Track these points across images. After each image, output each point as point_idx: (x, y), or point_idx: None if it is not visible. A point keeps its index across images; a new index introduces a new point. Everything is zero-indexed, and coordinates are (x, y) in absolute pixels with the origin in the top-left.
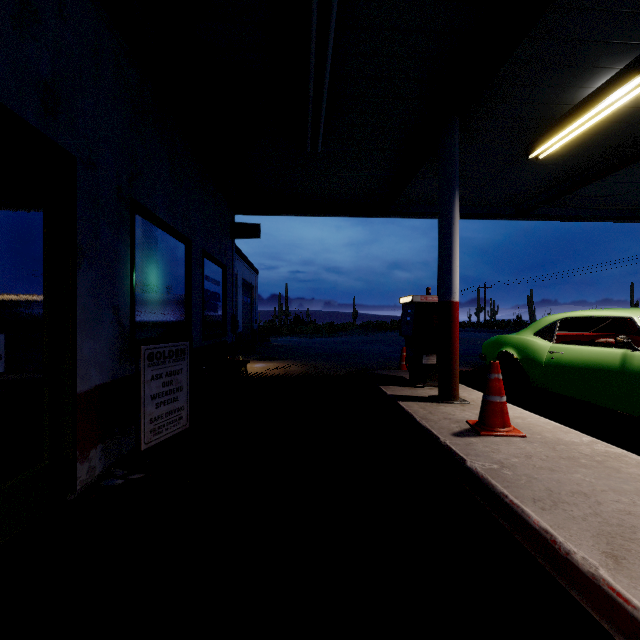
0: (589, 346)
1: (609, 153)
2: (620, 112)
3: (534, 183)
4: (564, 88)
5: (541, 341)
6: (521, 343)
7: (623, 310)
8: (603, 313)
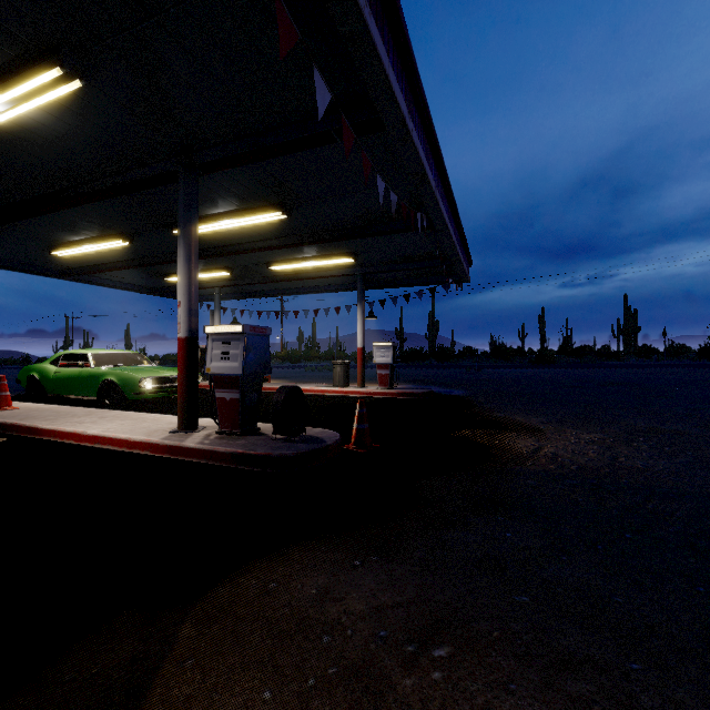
0: (72, 368)
1: (107, 261)
2: (99, 249)
3: (67, 262)
4: (59, 234)
5: (53, 367)
6: (42, 369)
7: (89, 350)
8: (80, 351)
